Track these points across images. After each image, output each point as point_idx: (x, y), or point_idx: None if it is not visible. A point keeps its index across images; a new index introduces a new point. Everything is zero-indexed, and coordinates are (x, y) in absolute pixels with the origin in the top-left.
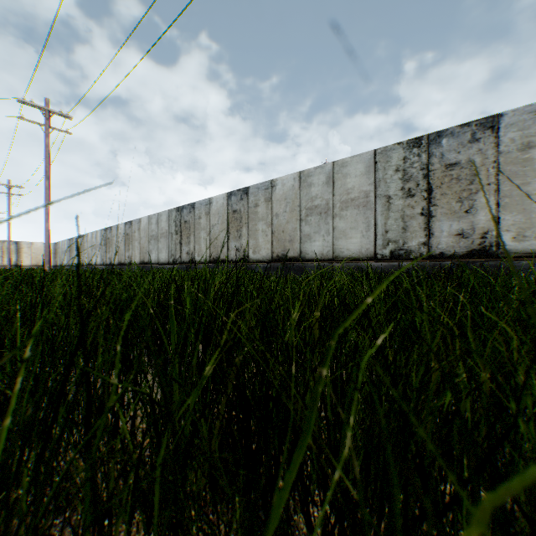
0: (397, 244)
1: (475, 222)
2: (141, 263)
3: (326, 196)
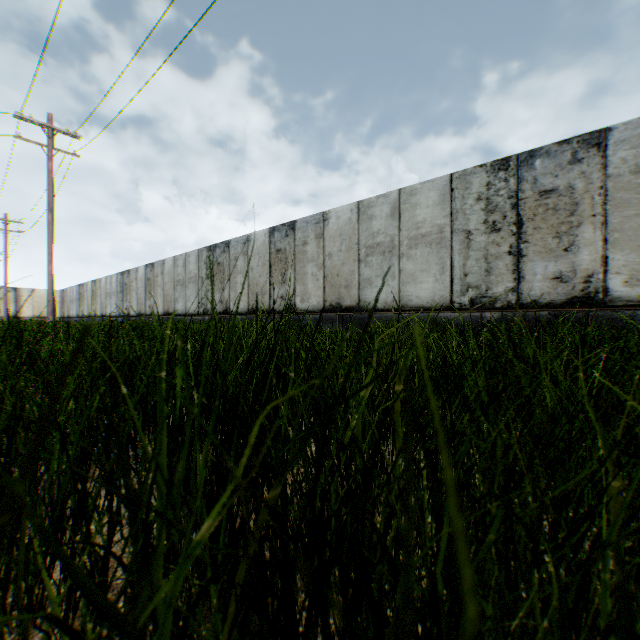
0: (479, 291)
1: (576, 262)
2: (166, 314)
3: (390, 231)
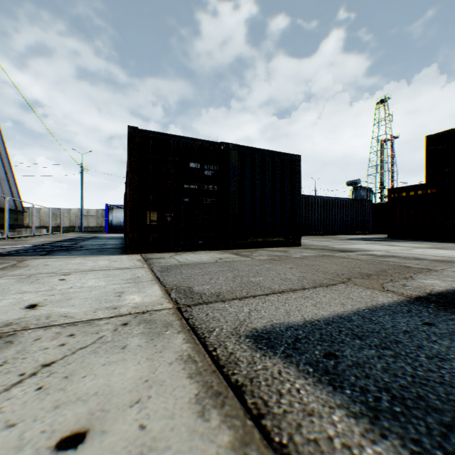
0: None
1: (27, 222)
2: None
3: None
